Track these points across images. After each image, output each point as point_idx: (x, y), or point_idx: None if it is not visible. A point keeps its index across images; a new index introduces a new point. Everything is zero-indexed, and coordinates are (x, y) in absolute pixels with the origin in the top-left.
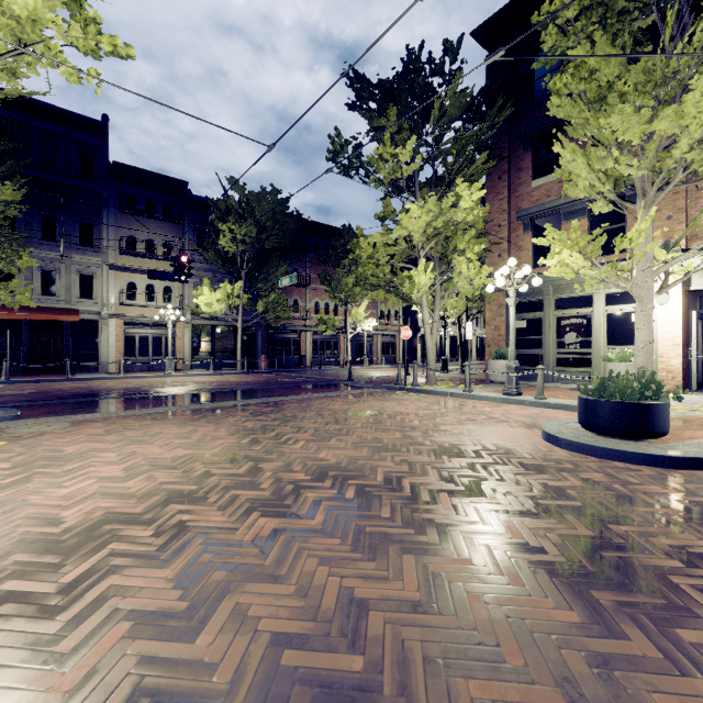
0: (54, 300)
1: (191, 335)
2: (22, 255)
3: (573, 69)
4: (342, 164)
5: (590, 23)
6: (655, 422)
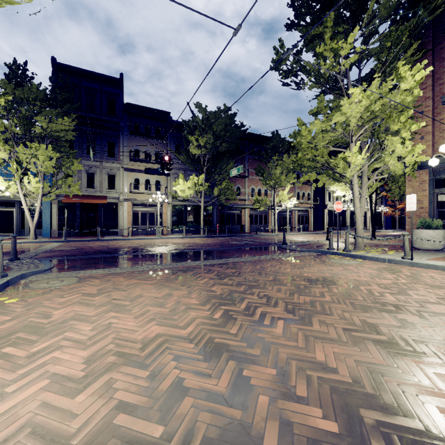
0: (93, 191)
1: (172, 211)
2: (74, 162)
3: None
4: (283, 70)
5: None
6: None
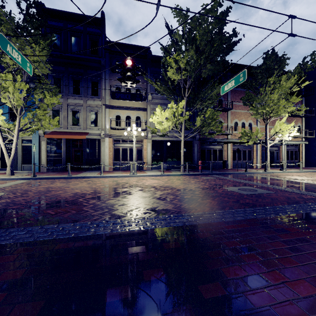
0: (78, 128)
1: (152, 147)
2: (45, 95)
3: None
4: None
5: None
6: None
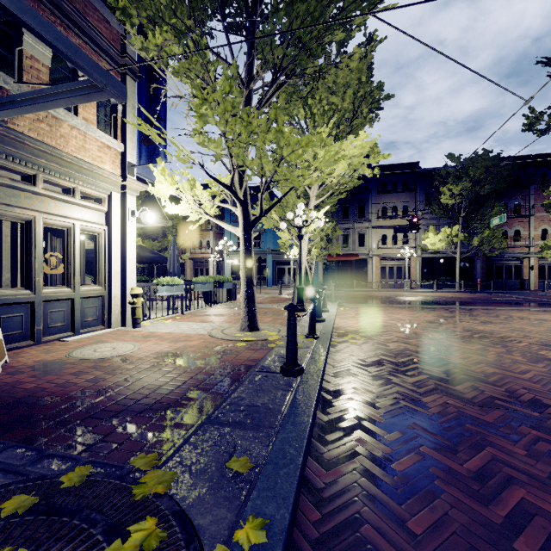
0: (347, 249)
1: (421, 265)
2: (337, 230)
3: None
4: (538, 130)
5: None
6: None
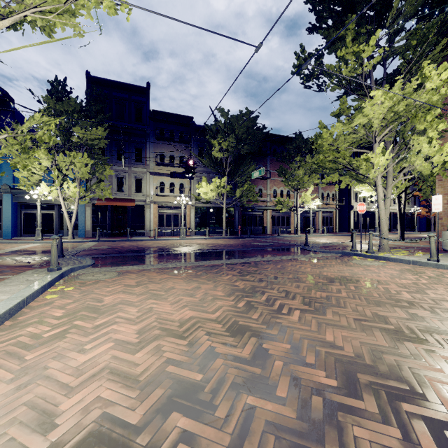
0: (123, 194)
1: (195, 213)
2: (106, 168)
3: None
4: (304, 74)
5: None
6: None
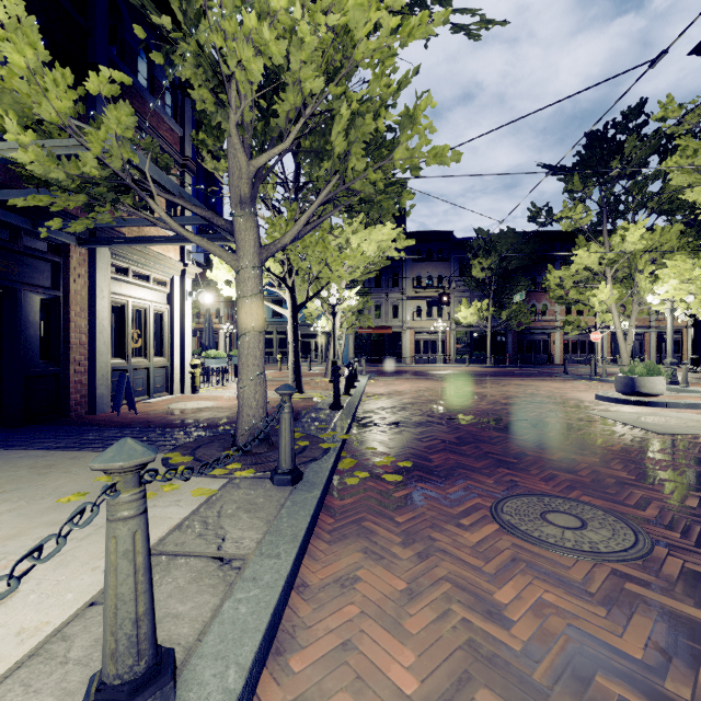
0: (380, 321)
1: (455, 339)
2: (369, 300)
3: (682, 150)
4: (539, 222)
5: (696, 114)
6: (639, 386)
